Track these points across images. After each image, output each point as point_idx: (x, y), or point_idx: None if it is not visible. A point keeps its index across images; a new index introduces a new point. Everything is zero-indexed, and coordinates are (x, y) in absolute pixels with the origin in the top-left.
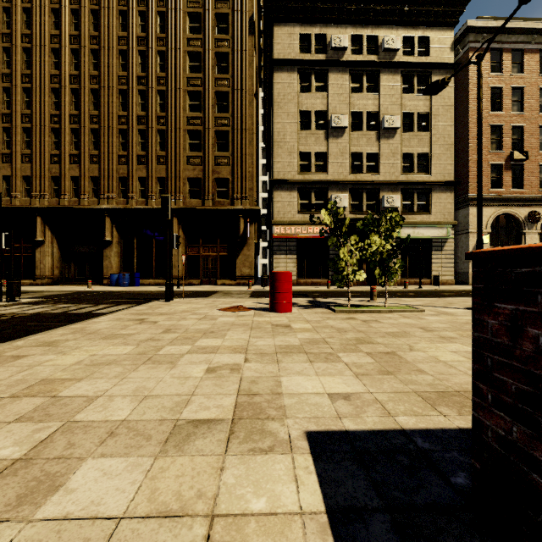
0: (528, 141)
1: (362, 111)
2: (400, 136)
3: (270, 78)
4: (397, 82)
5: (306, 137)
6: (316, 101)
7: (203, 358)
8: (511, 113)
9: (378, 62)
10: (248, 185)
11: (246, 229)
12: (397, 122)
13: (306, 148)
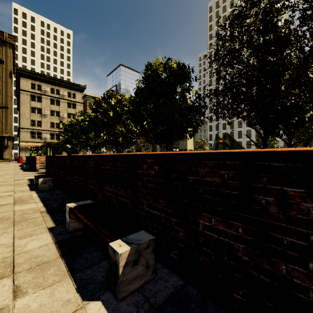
0: None
1: (54, 110)
2: (67, 119)
3: (19, 92)
4: (66, 104)
5: (33, 115)
6: (37, 104)
7: (9, 164)
8: None
9: (59, 97)
10: (9, 128)
11: (8, 142)
12: (65, 115)
13: (34, 118)
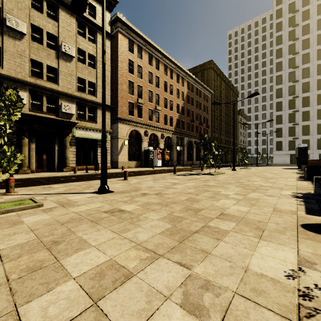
0: (144, 95)
1: (43, 29)
2: (75, 63)
3: None
4: (73, 23)
5: None
6: None
7: None
8: (138, 77)
9: None
10: None
11: None
12: (73, 52)
13: None
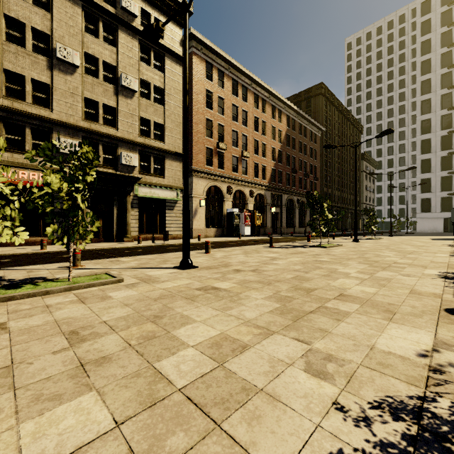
0: (226, 137)
1: (99, 58)
2: (138, 100)
3: None
4: (135, 47)
5: (16, 54)
6: (33, 15)
7: None
8: (218, 114)
9: (115, 15)
10: None
11: None
12: (135, 85)
13: (18, 69)
